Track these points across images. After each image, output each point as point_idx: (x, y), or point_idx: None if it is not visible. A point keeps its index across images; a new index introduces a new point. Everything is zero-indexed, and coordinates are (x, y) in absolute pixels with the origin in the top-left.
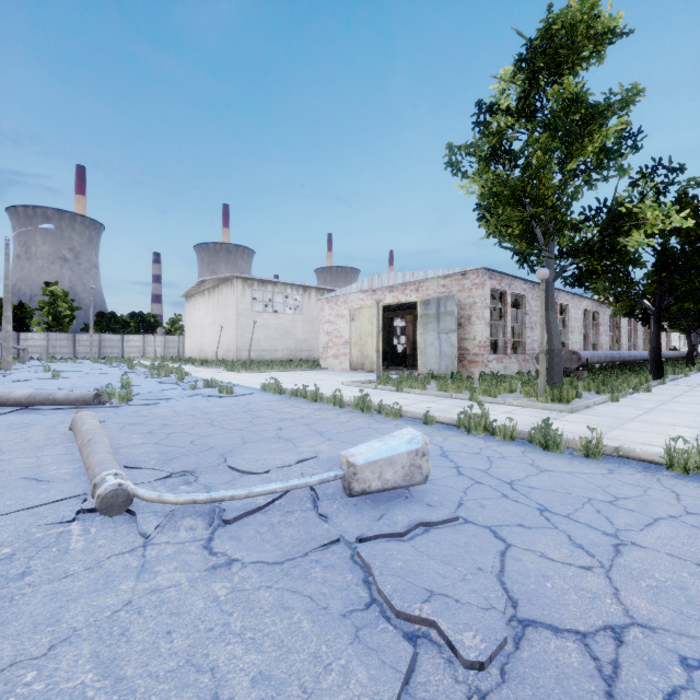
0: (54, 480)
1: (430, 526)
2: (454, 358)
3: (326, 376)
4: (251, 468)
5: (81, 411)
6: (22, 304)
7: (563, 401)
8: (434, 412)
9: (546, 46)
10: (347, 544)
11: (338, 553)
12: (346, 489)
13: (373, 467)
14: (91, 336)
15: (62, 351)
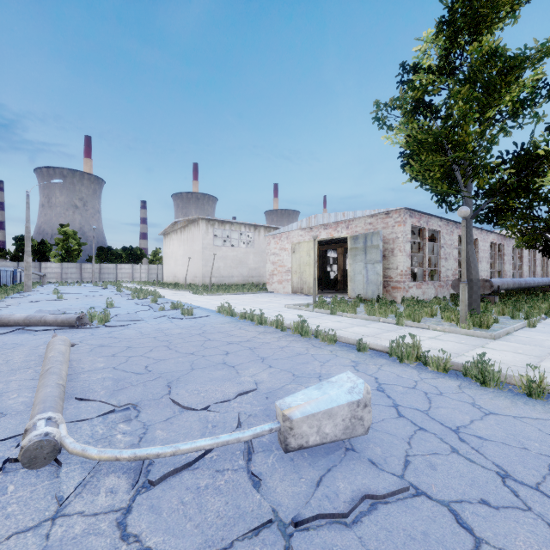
0: (6, 412)
1: (376, 499)
2: (379, 284)
3: (271, 299)
4: (191, 403)
5: (57, 336)
6: (43, 241)
7: (483, 327)
8: (366, 337)
9: (466, 8)
10: (280, 527)
11: (269, 546)
12: (281, 442)
13: (311, 421)
14: (93, 265)
15: (72, 277)
